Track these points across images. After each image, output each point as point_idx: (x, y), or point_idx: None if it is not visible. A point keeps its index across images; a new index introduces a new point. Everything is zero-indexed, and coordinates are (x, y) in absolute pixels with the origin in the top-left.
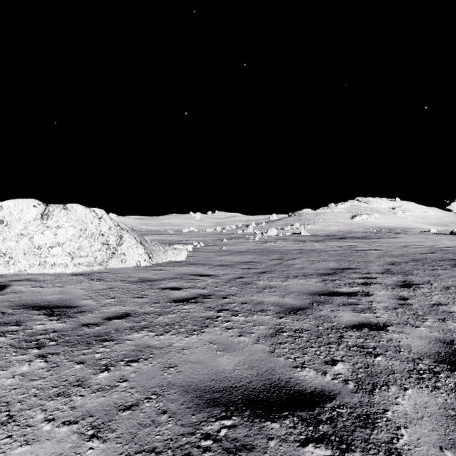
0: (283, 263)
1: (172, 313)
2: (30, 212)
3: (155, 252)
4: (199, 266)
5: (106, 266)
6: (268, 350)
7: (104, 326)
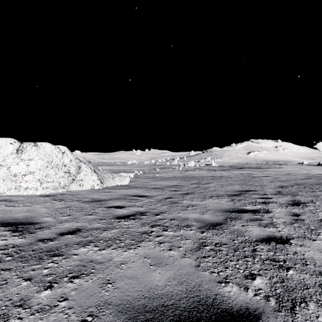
0: (200, 186)
1: (115, 228)
2: (7, 148)
3: (106, 178)
4: (138, 189)
5: (68, 189)
6: (194, 264)
7: (57, 241)
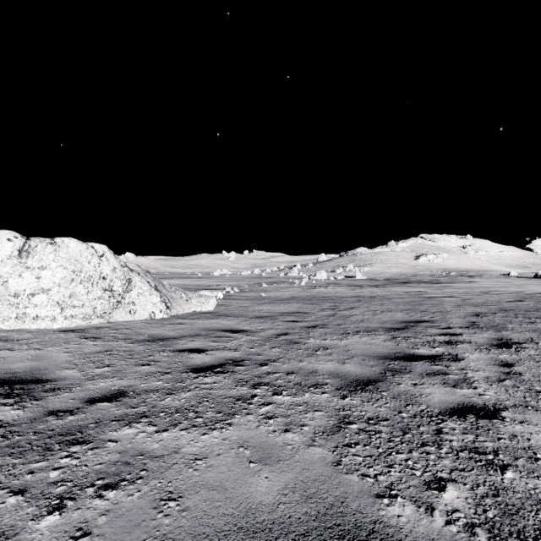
0: (337, 314)
1: (188, 390)
2: (2, 248)
3: (175, 300)
4: (230, 319)
5: (109, 318)
6: (331, 459)
7: (81, 415)
